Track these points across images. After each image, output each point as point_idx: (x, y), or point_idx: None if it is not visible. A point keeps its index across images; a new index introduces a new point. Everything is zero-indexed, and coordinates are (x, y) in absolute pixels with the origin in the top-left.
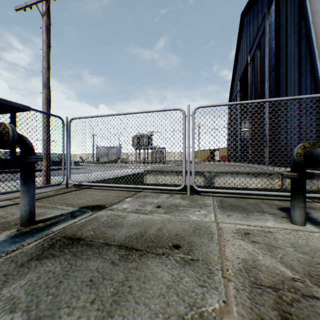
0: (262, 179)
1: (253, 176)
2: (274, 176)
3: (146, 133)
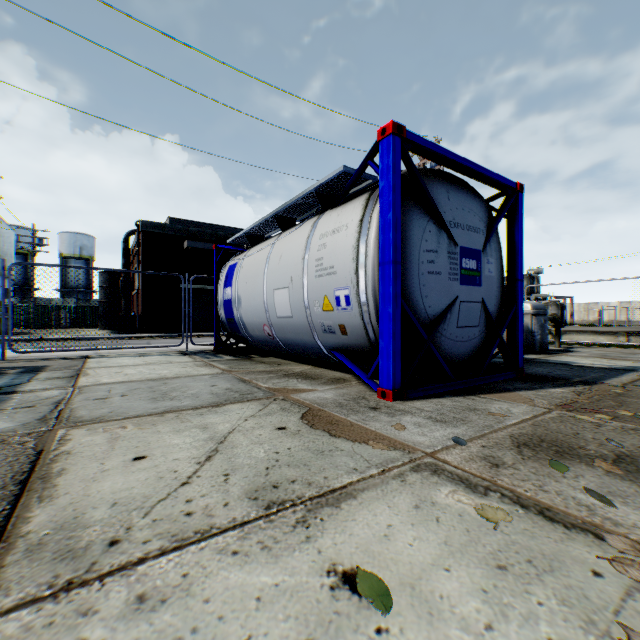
0: (607, 337)
1: (598, 334)
2: (618, 335)
3: (527, 270)
